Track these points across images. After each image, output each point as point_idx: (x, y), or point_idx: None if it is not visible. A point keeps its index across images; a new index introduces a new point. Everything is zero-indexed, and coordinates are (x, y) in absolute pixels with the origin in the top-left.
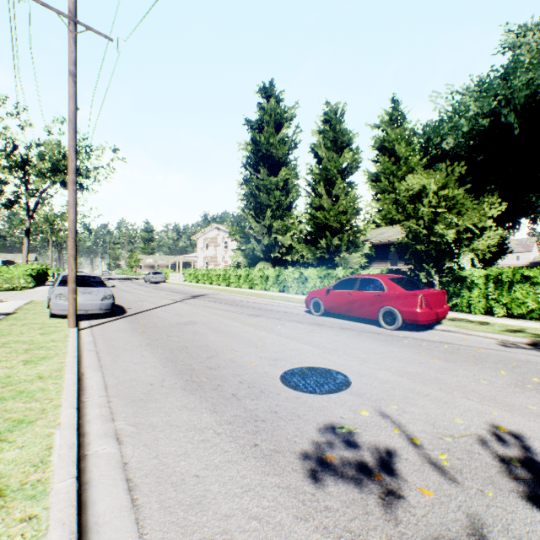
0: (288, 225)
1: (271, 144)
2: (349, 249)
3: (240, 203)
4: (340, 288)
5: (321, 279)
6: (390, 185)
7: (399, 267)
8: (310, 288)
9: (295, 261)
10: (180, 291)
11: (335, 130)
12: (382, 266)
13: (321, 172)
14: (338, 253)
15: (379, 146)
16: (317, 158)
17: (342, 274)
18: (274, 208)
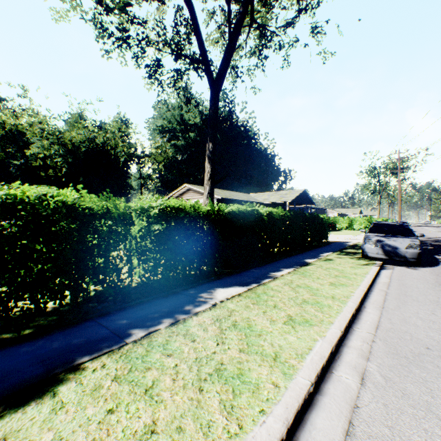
0: None
1: None
2: None
3: None
4: None
5: None
6: None
7: None
8: None
9: None
10: None
11: None
12: None
13: None
14: None
15: None
16: None
17: None
18: None
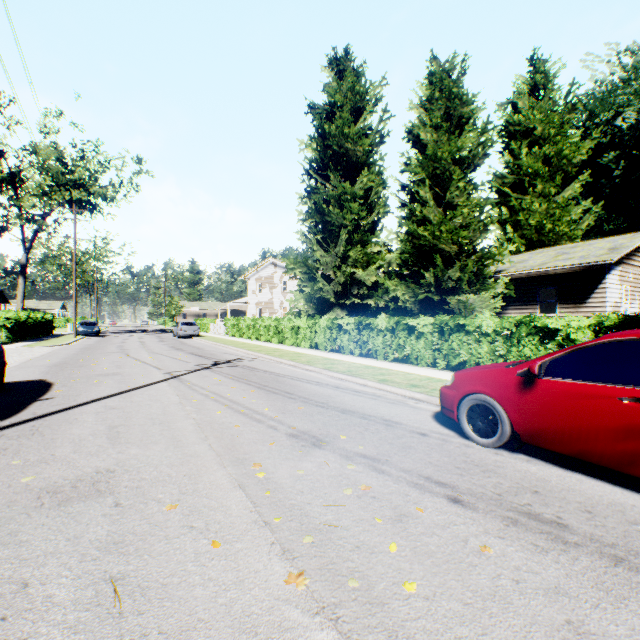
0: (371, 254)
1: (345, 137)
2: (471, 285)
3: (302, 224)
4: (583, 376)
5: (444, 336)
6: (530, 188)
7: (559, 315)
8: (419, 353)
9: (381, 306)
10: (203, 352)
11: (449, 95)
12: (526, 312)
13: (427, 163)
14: (455, 292)
15: (510, 131)
16: (418, 144)
17: (492, 326)
18: (350, 230)
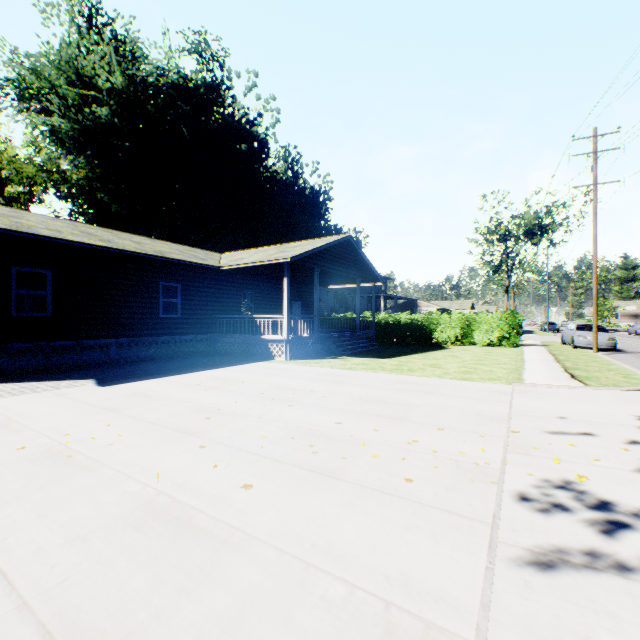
0: None
1: None
2: None
3: None
4: None
5: None
6: None
7: None
8: None
9: None
10: None
11: None
12: None
13: None
14: None
15: None
16: None
17: None
18: None
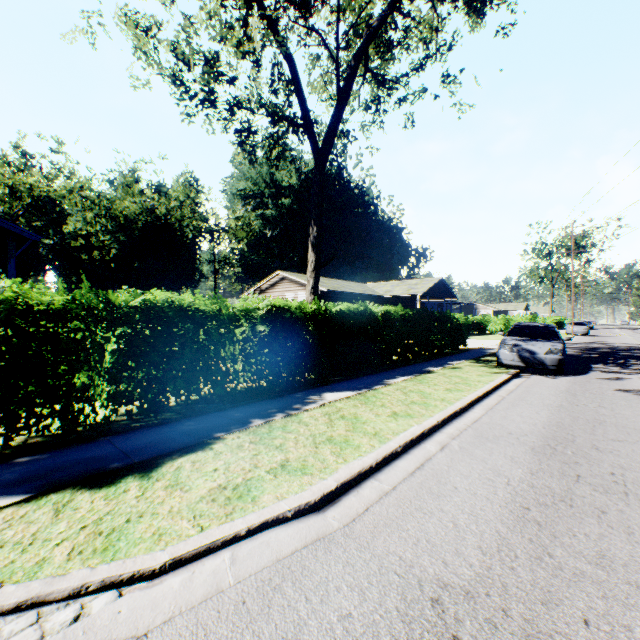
0: None
1: None
2: None
3: None
4: None
5: None
6: None
7: None
8: None
9: None
10: None
11: None
12: None
13: None
14: None
15: None
16: None
17: None
18: None
